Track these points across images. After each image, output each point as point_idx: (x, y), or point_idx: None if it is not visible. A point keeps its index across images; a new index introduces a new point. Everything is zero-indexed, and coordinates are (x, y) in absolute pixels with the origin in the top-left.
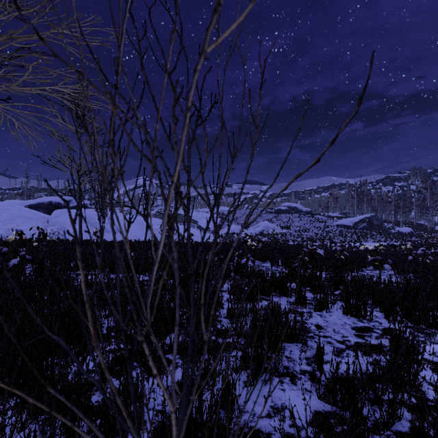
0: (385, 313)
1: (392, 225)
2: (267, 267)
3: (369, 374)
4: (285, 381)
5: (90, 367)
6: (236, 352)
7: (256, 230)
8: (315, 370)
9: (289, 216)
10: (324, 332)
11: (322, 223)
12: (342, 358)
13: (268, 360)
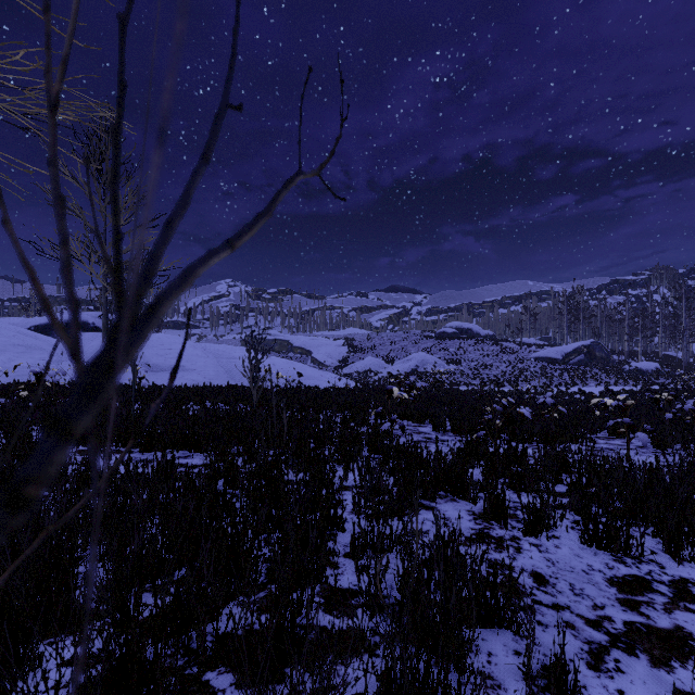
0: (667, 542)
1: (625, 358)
2: (426, 435)
3: None
4: None
5: None
6: (365, 683)
7: (406, 366)
8: None
9: (458, 344)
10: (553, 593)
11: (513, 355)
12: (608, 678)
13: None
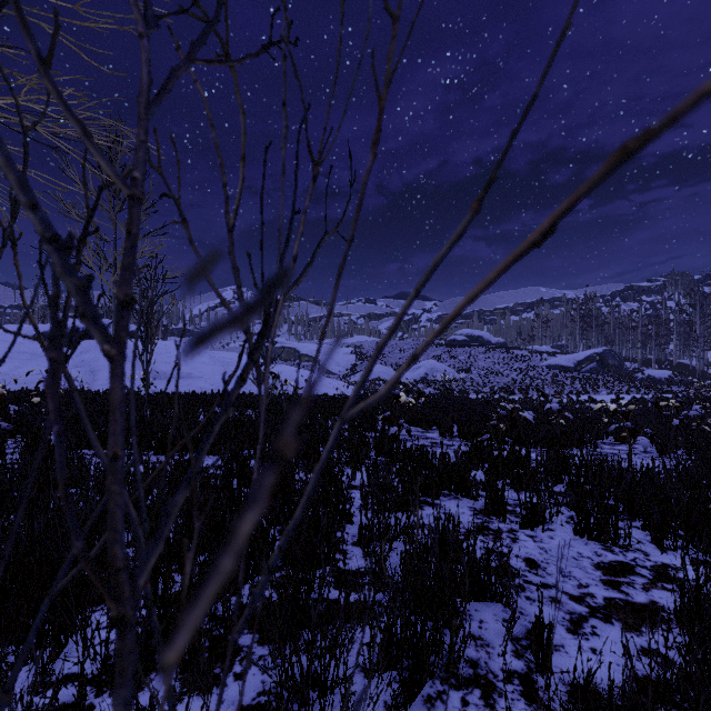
0: (653, 533)
1: (638, 366)
2: (433, 440)
3: (643, 681)
4: (472, 700)
5: (69, 668)
6: (370, 635)
7: (415, 374)
8: (533, 670)
9: (469, 351)
10: (543, 575)
11: (524, 362)
12: (584, 640)
13: (436, 651)
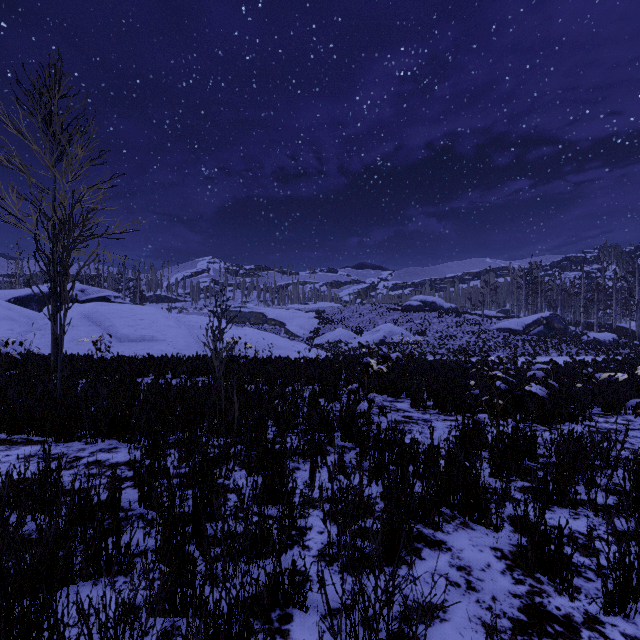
0: None
1: (580, 329)
2: (405, 413)
3: None
4: None
5: None
6: None
7: (374, 336)
8: None
9: (423, 316)
10: None
11: (475, 326)
12: None
13: None
